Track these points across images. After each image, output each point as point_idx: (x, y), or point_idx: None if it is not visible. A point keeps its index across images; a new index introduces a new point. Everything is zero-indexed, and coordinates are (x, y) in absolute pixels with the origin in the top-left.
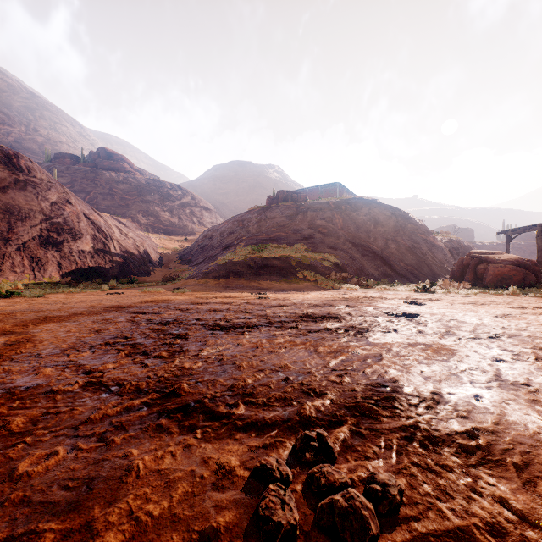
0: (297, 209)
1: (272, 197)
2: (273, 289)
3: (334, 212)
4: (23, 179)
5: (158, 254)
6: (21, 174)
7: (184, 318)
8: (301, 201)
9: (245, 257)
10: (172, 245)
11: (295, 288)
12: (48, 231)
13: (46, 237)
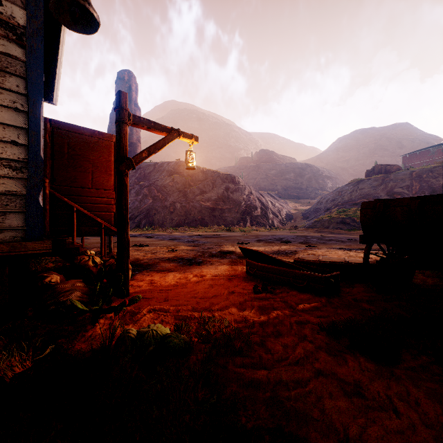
0: (382, 181)
1: (369, 171)
2: (338, 233)
3: (412, 181)
4: (237, 187)
5: (290, 214)
6: (237, 185)
7: (286, 237)
8: (393, 171)
9: (330, 217)
10: (299, 207)
11: (350, 233)
12: (246, 208)
13: (245, 210)
